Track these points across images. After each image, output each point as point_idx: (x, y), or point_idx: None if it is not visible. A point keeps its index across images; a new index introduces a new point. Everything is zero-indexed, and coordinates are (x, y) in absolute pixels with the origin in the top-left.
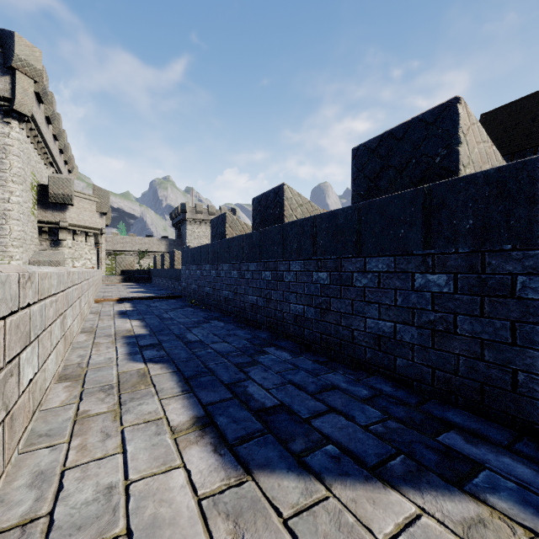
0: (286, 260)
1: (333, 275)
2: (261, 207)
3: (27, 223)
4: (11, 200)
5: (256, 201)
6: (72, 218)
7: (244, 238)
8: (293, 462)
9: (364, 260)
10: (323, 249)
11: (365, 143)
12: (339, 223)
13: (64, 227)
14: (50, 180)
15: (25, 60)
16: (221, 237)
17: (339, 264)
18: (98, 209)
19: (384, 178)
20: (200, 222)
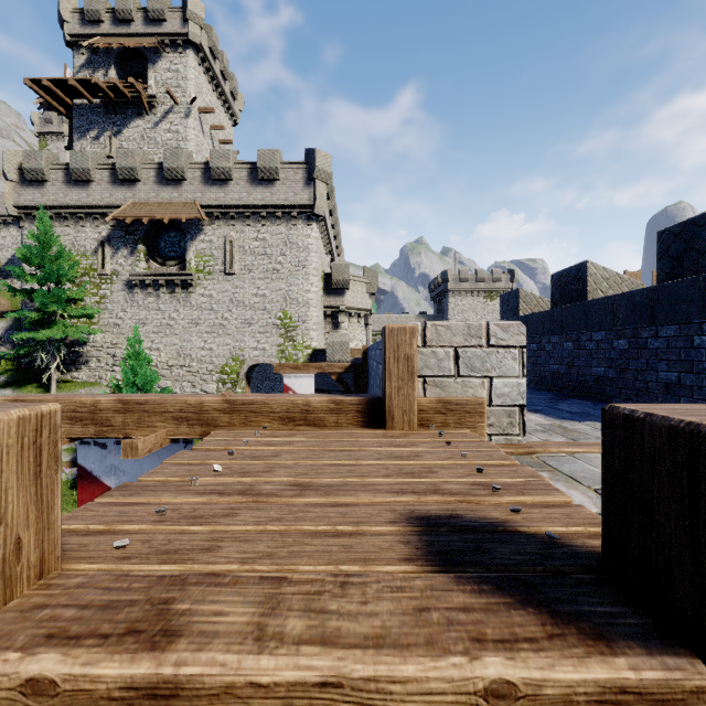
0: (588, 332)
1: (630, 342)
2: (561, 283)
3: (319, 309)
4: (311, 291)
5: (555, 278)
6: (348, 301)
7: (544, 314)
8: (587, 420)
9: (656, 329)
10: (622, 322)
11: (670, 228)
12: (636, 301)
13: (343, 311)
14: (333, 268)
15: (322, 169)
16: (512, 313)
17: (636, 332)
18: (368, 290)
19: (687, 258)
20: (466, 292)
